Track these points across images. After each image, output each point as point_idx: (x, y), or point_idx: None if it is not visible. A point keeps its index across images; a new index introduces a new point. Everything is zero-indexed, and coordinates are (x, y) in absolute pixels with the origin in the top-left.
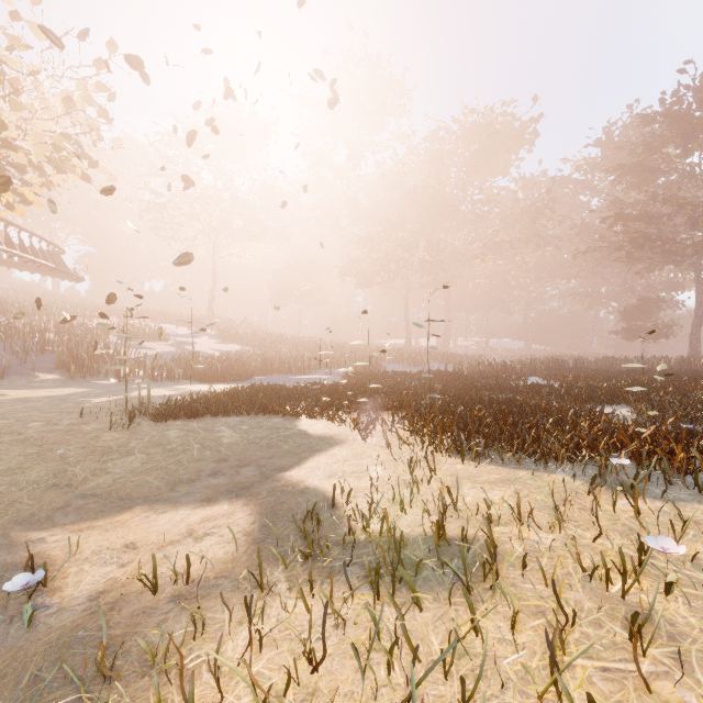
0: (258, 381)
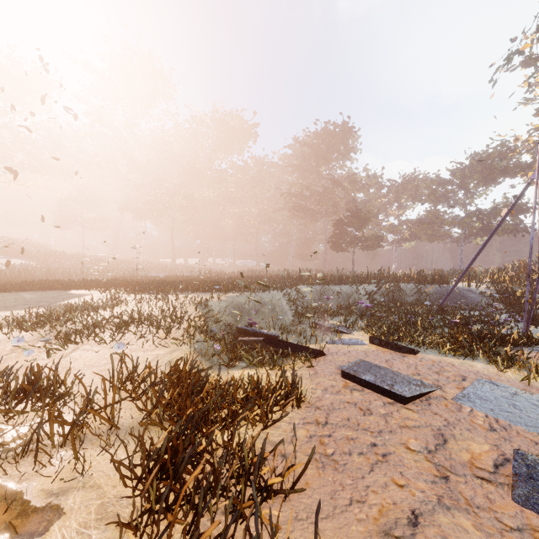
0: (44, 282)
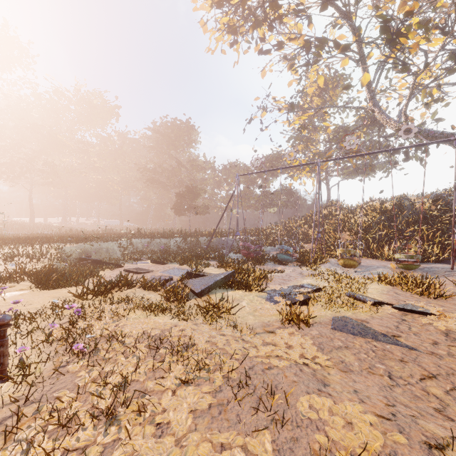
0: None
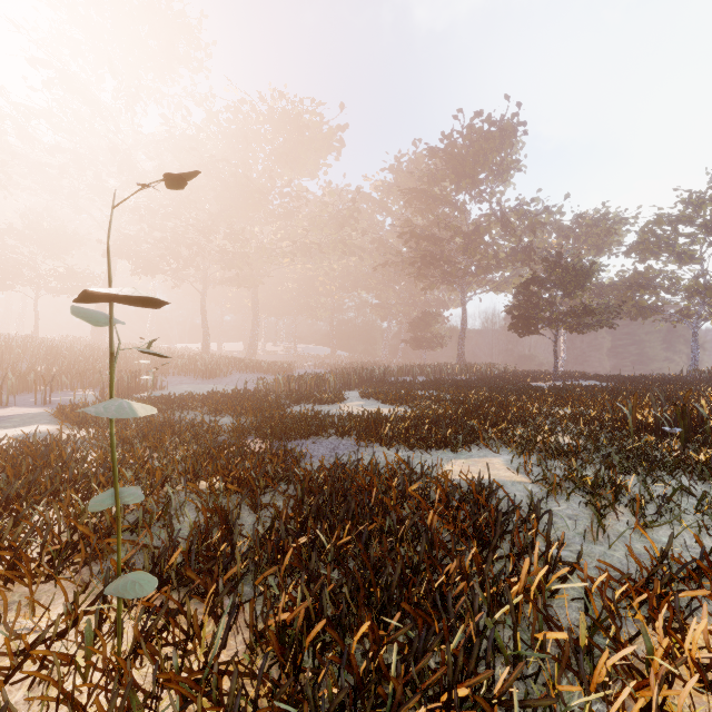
0: None
